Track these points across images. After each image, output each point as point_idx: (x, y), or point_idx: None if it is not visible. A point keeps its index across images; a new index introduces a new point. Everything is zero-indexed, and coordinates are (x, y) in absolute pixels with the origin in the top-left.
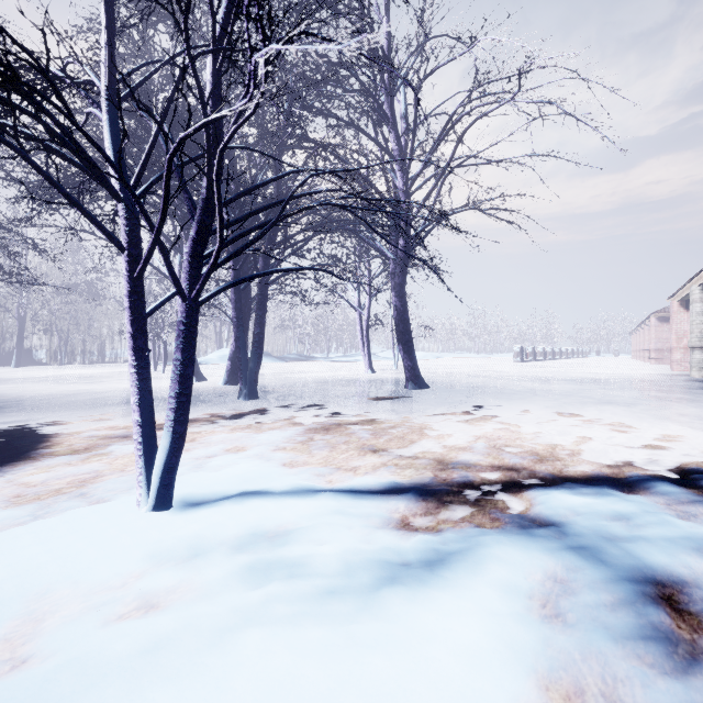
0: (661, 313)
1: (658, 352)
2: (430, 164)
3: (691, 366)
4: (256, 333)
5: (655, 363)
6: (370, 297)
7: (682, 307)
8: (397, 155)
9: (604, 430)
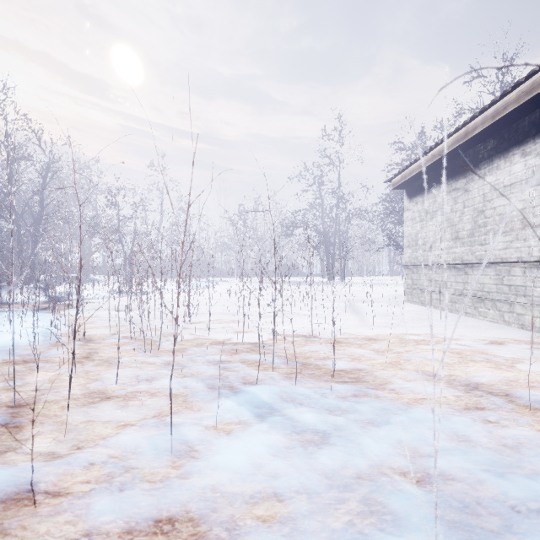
0: None
1: None
2: None
3: None
4: None
5: None
6: None
7: None
8: None
9: None
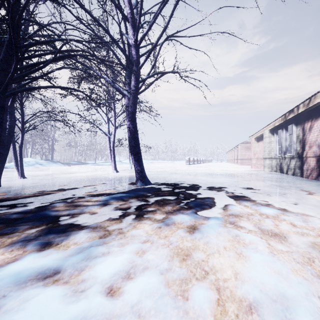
0: (242, 144)
1: (241, 160)
2: (151, 43)
3: (264, 166)
4: None
5: (240, 164)
6: (115, 127)
7: (256, 140)
8: (129, 17)
9: None
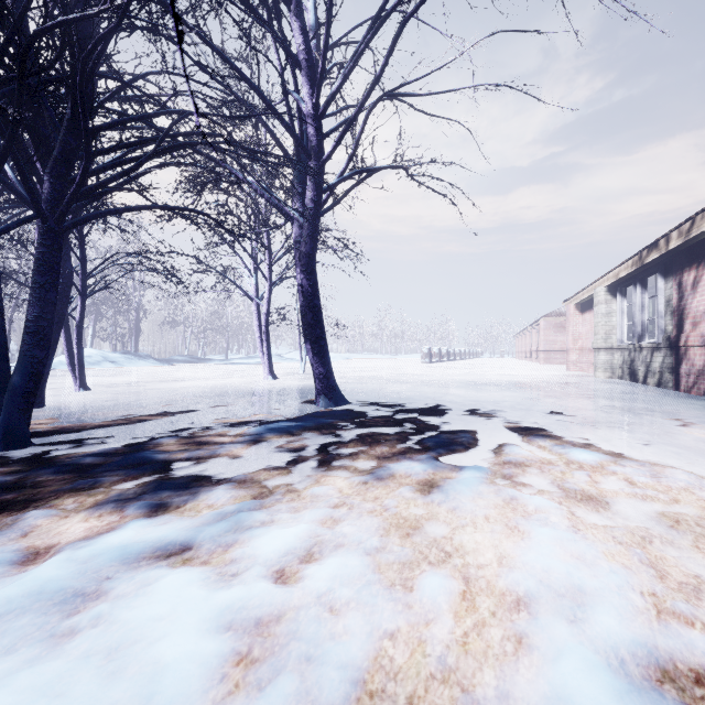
0: (549, 317)
1: (546, 353)
2: (347, 106)
3: (596, 367)
4: (30, 317)
5: (544, 363)
6: (271, 284)
7: (578, 310)
8: (303, 59)
9: (700, 503)
